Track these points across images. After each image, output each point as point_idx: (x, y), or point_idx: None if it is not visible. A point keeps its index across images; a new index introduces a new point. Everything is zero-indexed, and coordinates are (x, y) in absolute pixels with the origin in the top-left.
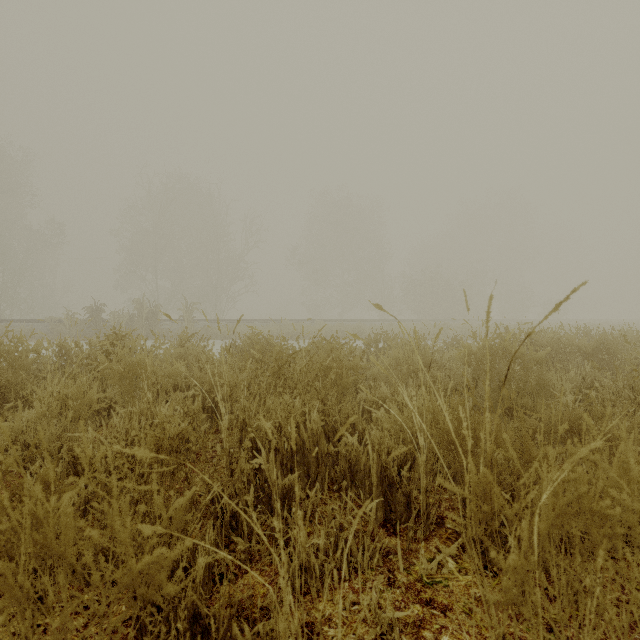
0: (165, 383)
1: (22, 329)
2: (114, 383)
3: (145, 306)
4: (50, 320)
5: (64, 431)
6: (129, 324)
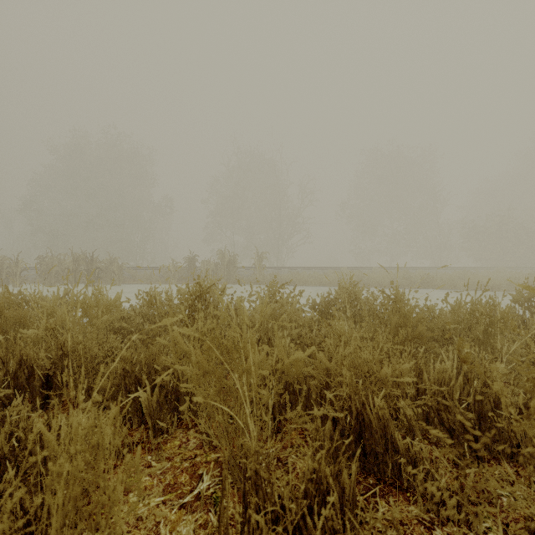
0: (276, 388)
1: (145, 274)
2: (192, 380)
3: (226, 256)
4: (162, 267)
5: (125, 444)
6: (214, 271)
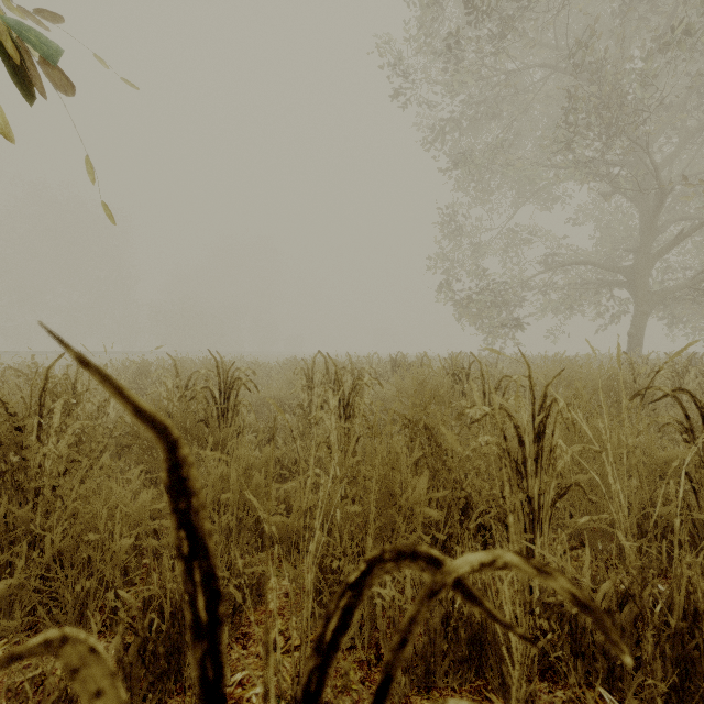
0: None
1: None
2: None
3: None
4: None
5: None
6: None
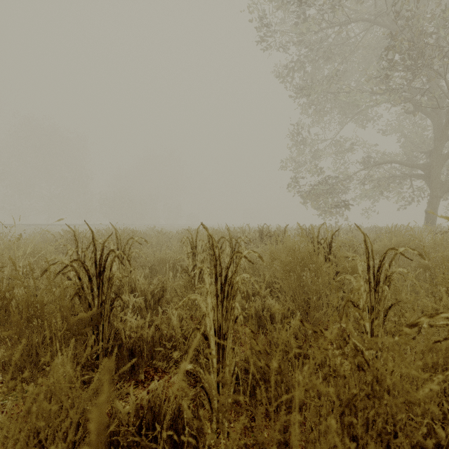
0: None
1: None
2: None
3: None
4: None
5: None
6: None
